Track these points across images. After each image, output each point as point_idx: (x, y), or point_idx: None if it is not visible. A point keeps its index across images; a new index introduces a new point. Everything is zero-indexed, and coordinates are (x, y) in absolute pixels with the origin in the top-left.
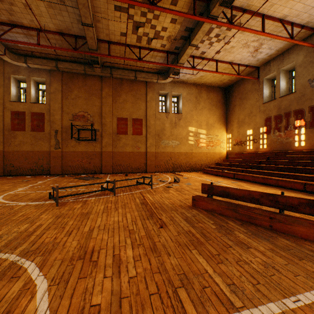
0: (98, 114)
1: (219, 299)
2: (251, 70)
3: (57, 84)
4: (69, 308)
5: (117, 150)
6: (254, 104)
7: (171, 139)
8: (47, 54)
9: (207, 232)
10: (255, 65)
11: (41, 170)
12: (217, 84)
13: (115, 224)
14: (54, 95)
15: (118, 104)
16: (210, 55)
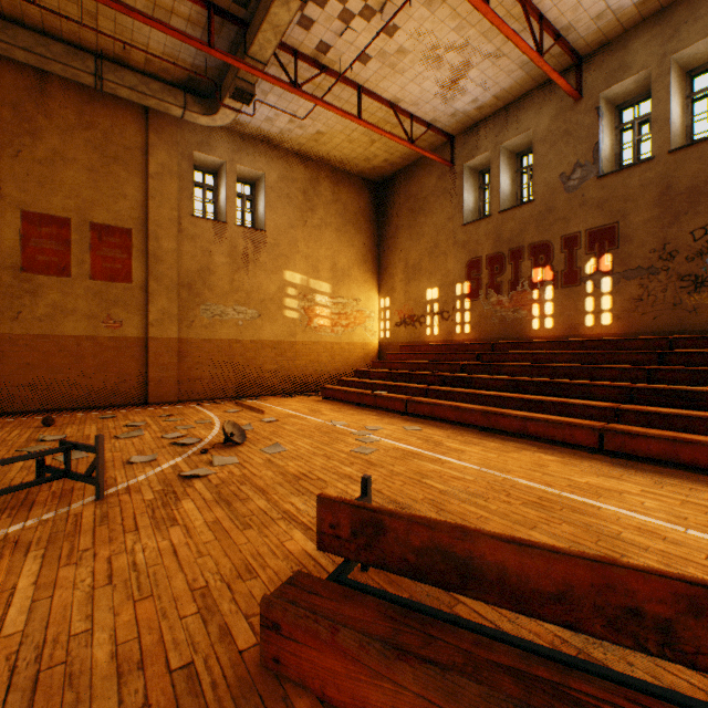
0: None
1: None
2: (438, 142)
3: None
4: None
5: (21, 329)
6: (443, 226)
7: (233, 301)
8: None
9: None
10: (447, 127)
11: None
12: (359, 168)
13: None
14: None
15: (30, 163)
16: (343, 63)
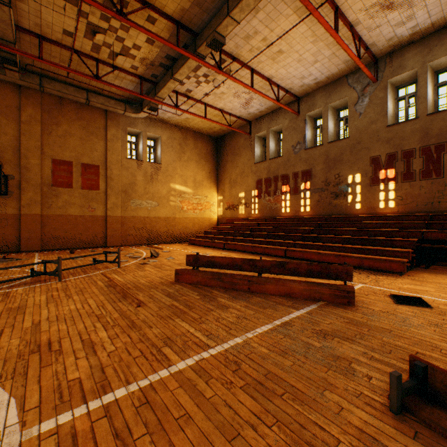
0: (12, 148)
1: (199, 345)
2: (244, 123)
3: None
4: (41, 390)
5: (52, 212)
6: (246, 162)
7: (146, 198)
8: None
9: (191, 303)
10: (247, 118)
11: None
12: (207, 132)
13: (73, 313)
14: None
15: (56, 137)
16: (198, 96)
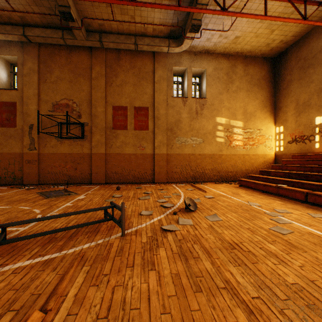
0: (87, 101)
1: None
2: None
3: (32, 63)
4: None
5: (112, 151)
6: None
7: (190, 135)
8: (1, 10)
9: None
10: None
11: (12, 178)
12: (261, 52)
13: None
14: (28, 78)
15: (115, 87)
16: None
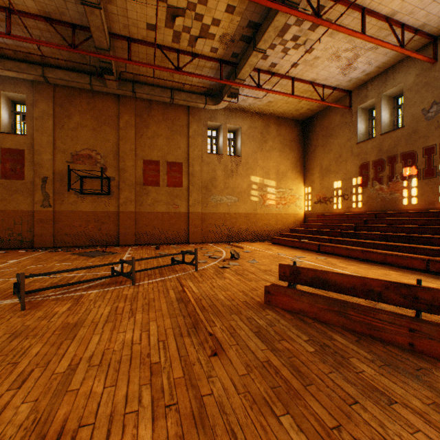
0: (113, 153)
1: None
2: (340, 95)
3: (46, 105)
4: None
5: (143, 209)
6: (344, 144)
7: (225, 193)
8: (26, 53)
9: (301, 364)
10: (346, 87)
11: (18, 240)
12: (291, 115)
13: (124, 350)
14: (40, 122)
15: (146, 139)
16: (283, 69)
